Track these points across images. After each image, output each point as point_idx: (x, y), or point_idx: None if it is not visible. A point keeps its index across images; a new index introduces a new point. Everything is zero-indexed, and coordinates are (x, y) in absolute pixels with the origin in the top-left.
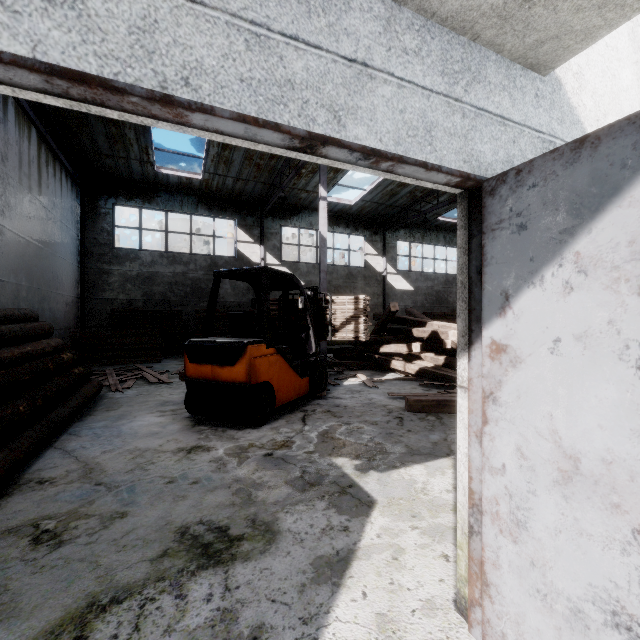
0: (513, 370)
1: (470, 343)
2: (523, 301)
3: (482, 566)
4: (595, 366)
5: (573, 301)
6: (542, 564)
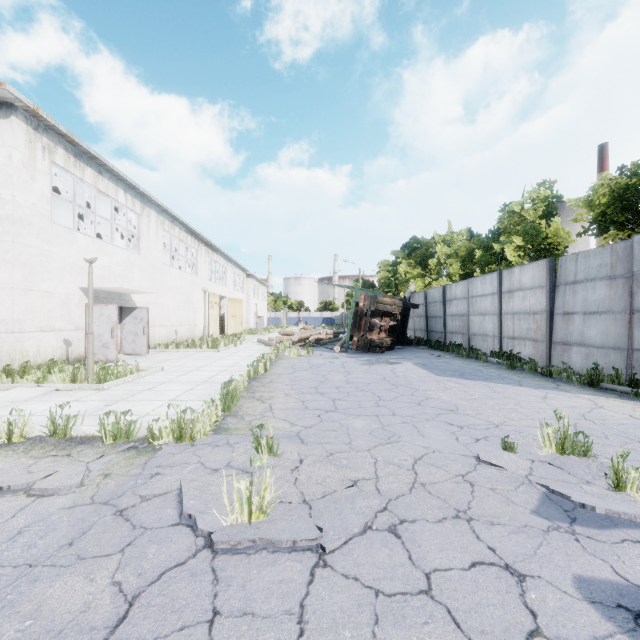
0: (126, 325)
1: (121, 323)
2: (126, 319)
3: (122, 345)
4: (132, 324)
5: (130, 319)
6: (128, 341)
